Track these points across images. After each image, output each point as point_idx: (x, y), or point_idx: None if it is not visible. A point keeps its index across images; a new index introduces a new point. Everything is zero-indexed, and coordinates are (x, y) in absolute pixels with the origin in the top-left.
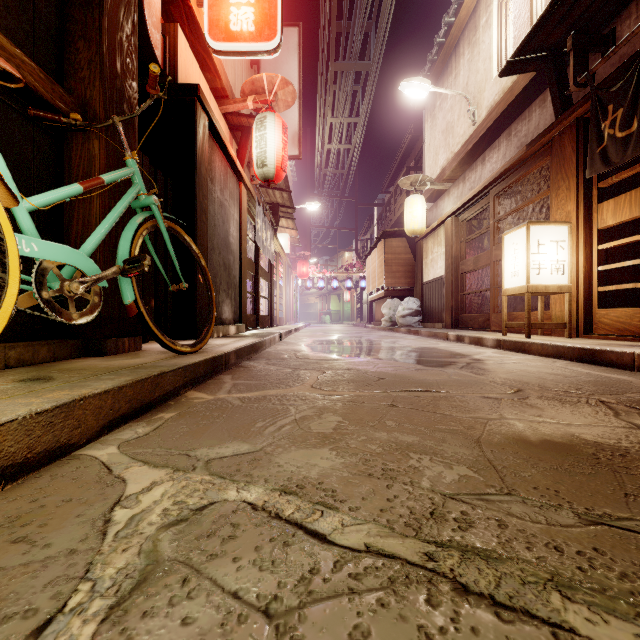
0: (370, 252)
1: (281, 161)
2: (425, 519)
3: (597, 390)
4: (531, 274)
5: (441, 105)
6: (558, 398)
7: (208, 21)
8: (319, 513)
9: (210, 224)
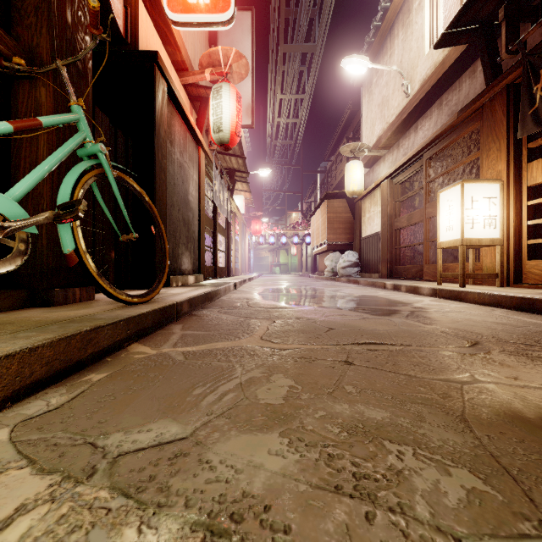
0: (314, 212)
1: (235, 127)
2: None
3: None
4: (465, 228)
5: (377, 82)
6: (523, 353)
7: None
8: None
9: (170, 183)
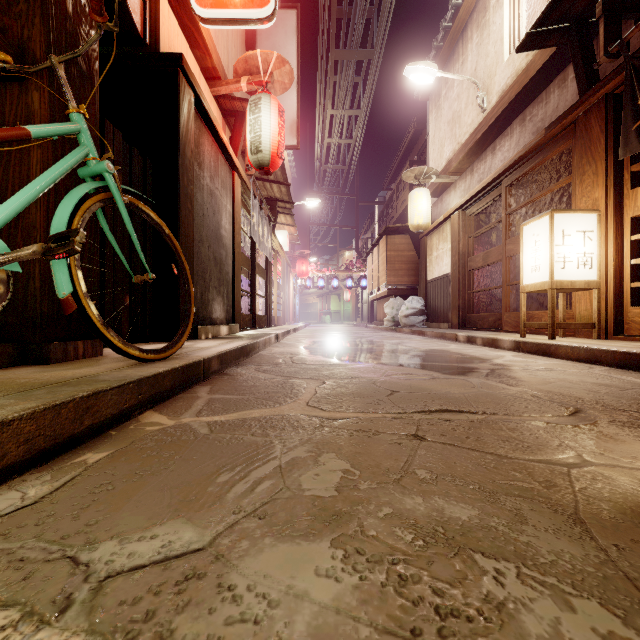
0: (371, 250)
1: (277, 147)
2: None
3: None
4: (555, 268)
5: (447, 94)
6: (639, 424)
7: None
8: None
9: (198, 213)
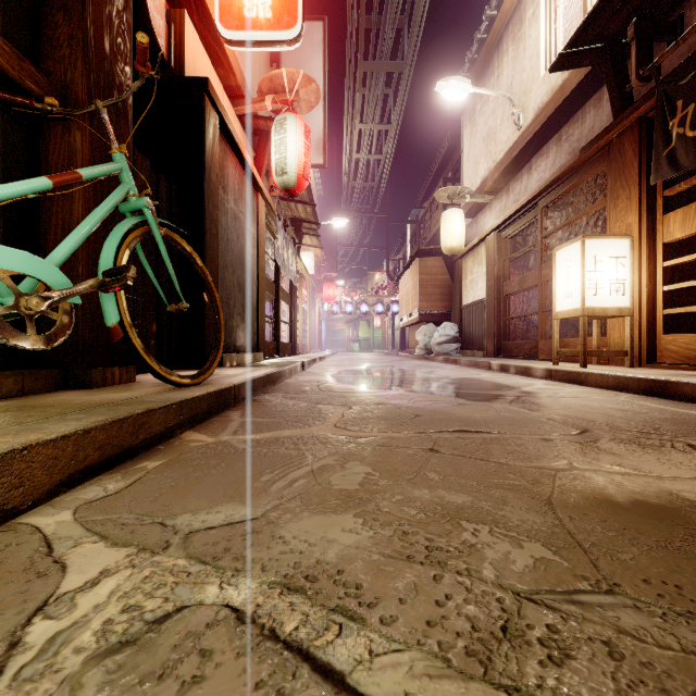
0: (403, 273)
1: (303, 168)
2: (495, 641)
3: (679, 430)
4: (587, 295)
5: (482, 109)
6: (635, 441)
7: (219, 6)
8: (336, 629)
9: (222, 238)
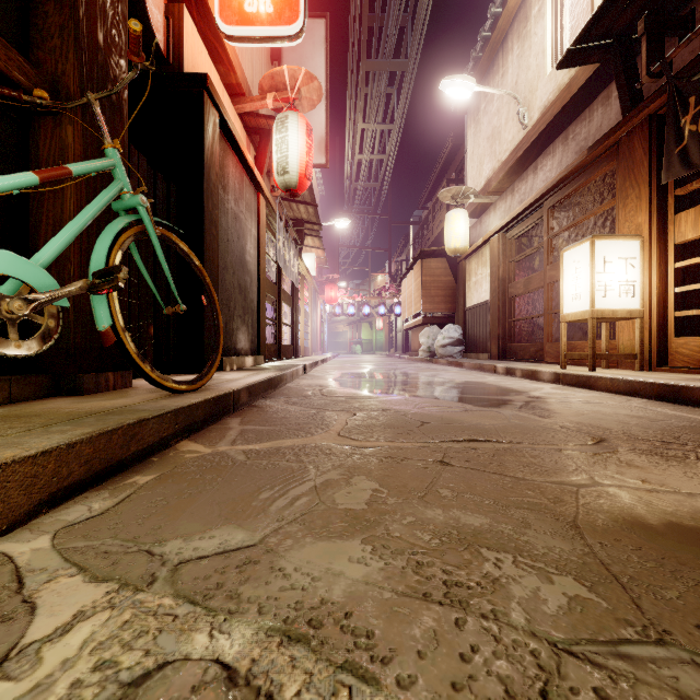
0: (406, 274)
1: (305, 168)
2: None
3: None
4: (596, 297)
5: (486, 108)
6: (657, 452)
7: (219, 1)
8: (345, 694)
9: (222, 239)
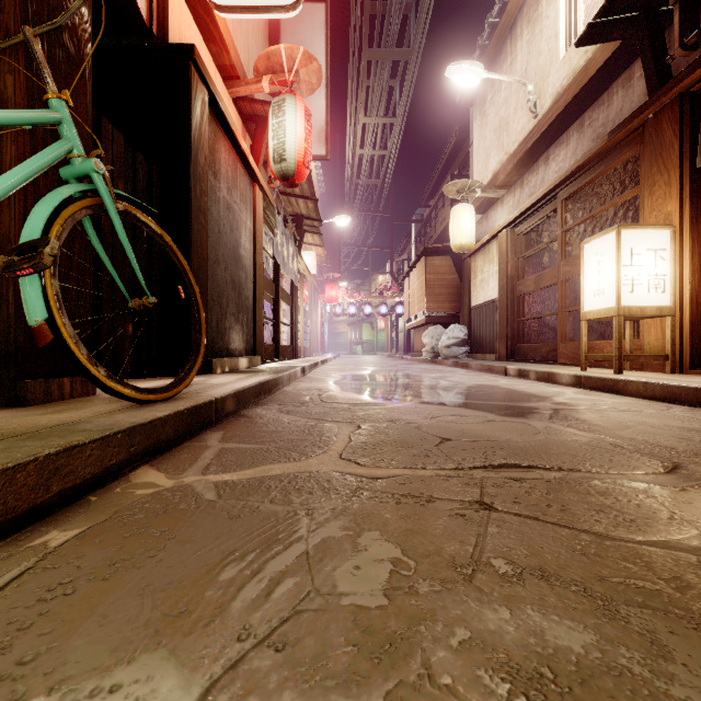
0: (408, 273)
1: (303, 155)
2: None
3: None
4: (622, 292)
5: (493, 99)
6: None
7: None
8: None
9: (213, 230)
